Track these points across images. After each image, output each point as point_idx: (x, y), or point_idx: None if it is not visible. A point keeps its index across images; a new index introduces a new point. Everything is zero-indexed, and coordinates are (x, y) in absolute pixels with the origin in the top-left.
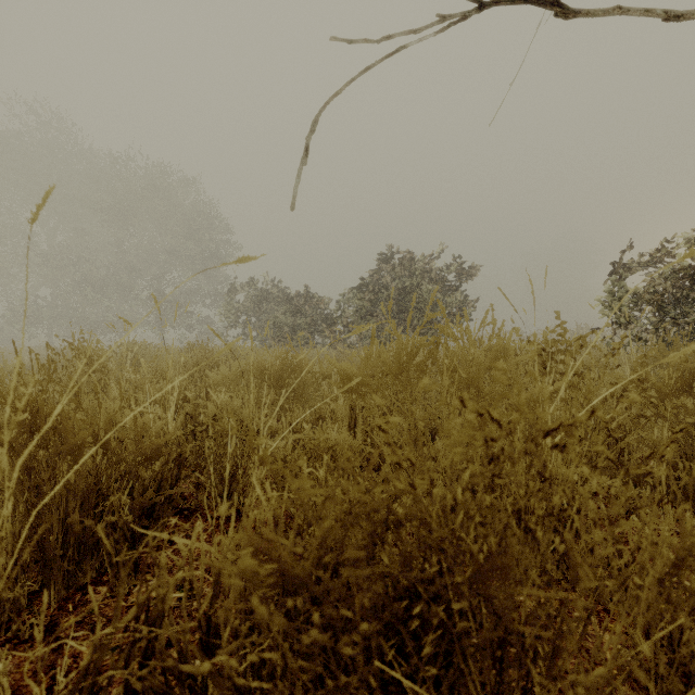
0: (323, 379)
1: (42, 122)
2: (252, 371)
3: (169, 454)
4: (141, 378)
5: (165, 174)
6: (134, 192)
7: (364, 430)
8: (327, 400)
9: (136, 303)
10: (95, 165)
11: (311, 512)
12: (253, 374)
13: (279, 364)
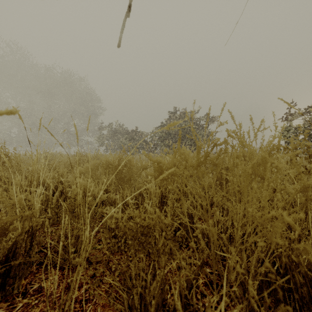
0: (142, 170)
1: (13, 51)
2: (103, 166)
3: (22, 228)
4: (40, 169)
5: (70, 75)
6: (56, 84)
7: (171, 208)
8: (144, 182)
9: (57, 135)
10: (37, 71)
11: (129, 281)
12: (103, 167)
13: (118, 161)
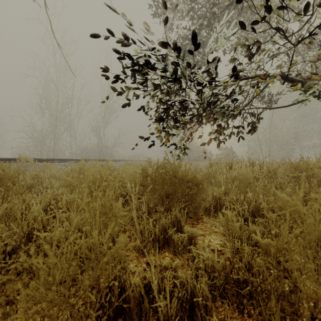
0: None
1: None
2: None
3: None
4: None
5: None
6: None
7: None
8: None
9: None
10: None
11: None
12: None
13: None
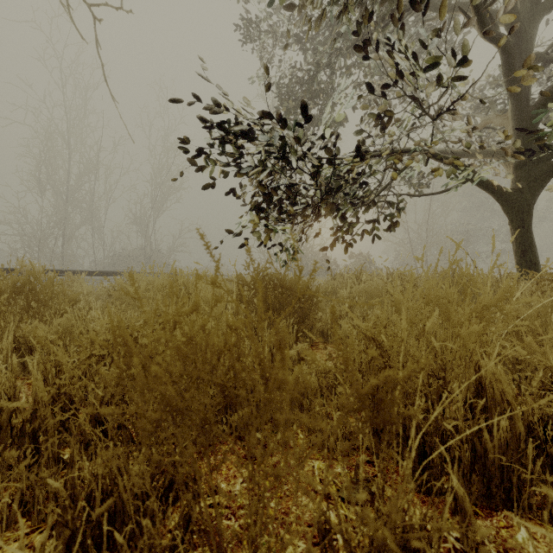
0: None
1: None
2: None
3: None
4: None
5: None
6: None
7: None
8: None
9: None
10: None
11: None
12: None
13: None
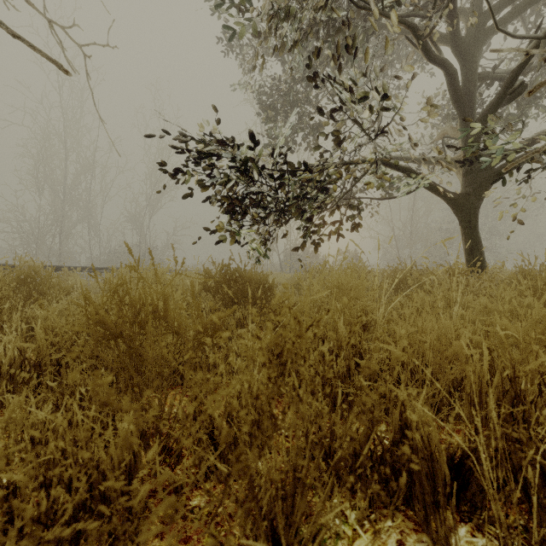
0: None
1: None
2: None
3: None
4: None
5: None
6: None
7: None
8: None
9: None
10: None
11: None
12: None
13: None
